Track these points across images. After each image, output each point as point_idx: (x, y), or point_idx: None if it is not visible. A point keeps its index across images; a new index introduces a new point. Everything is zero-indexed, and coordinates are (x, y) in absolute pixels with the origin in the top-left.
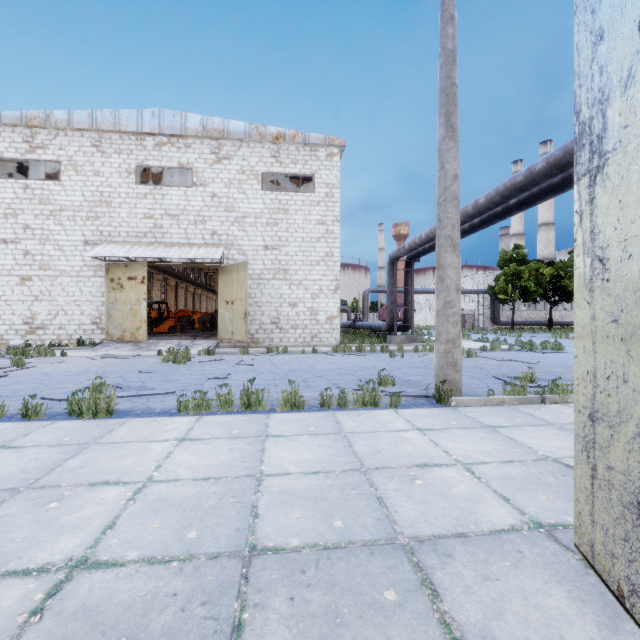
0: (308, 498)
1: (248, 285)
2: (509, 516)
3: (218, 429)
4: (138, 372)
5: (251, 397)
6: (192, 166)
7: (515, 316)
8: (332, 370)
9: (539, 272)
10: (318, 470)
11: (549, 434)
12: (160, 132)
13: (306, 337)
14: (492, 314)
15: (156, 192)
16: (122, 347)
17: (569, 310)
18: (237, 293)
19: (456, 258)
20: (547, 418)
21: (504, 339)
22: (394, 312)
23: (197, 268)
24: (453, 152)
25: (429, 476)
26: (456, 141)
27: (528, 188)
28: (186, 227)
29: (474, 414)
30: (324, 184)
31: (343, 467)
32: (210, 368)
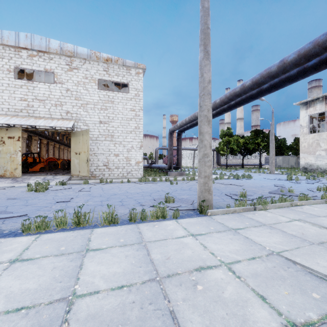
0: (111, 323)
1: (89, 143)
2: (272, 319)
3: (49, 247)
4: (6, 199)
5: (80, 218)
6: (53, 71)
7: (227, 161)
8: (138, 193)
9: (238, 141)
10: (123, 284)
11: (266, 232)
12: (31, 48)
13: (124, 173)
14: (217, 160)
15: (29, 85)
16: (3, 181)
17: (250, 159)
18: (82, 148)
19: (210, 128)
20: (261, 220)
21: (224, 173)
22: (172, 159)
23: (61, 134)
24: (208, 67)
25: (206, 280)
26: (210, 61)
27: (241, 95)
28: (49, 107)
29: (222, 220)
30: (134, 89)
31: (143, 278)
32: (60, 194)
